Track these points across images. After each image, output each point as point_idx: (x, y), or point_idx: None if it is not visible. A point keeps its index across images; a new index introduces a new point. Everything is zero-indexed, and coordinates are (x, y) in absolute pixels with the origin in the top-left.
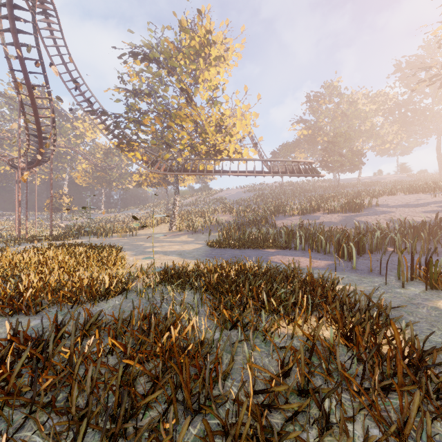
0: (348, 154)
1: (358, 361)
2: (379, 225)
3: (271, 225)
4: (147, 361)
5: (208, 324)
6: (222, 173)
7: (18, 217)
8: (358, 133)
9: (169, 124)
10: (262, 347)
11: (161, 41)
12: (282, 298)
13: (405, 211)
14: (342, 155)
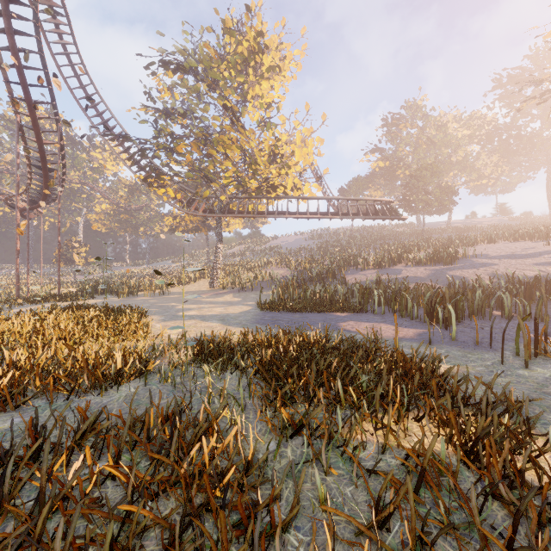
0: (436, 191)
1: (495, 499)
2: (480, 281)
3: (340, 281)
4: (164, 494)
5: (259, 426)
6: (277, 214)
7: (17, 270)
8: (447, 165)
9: (209, 152)
10: (340, 466)
11: (199, 47)
12: (363, 385)
13: (512, 263)
14: (428, 193)
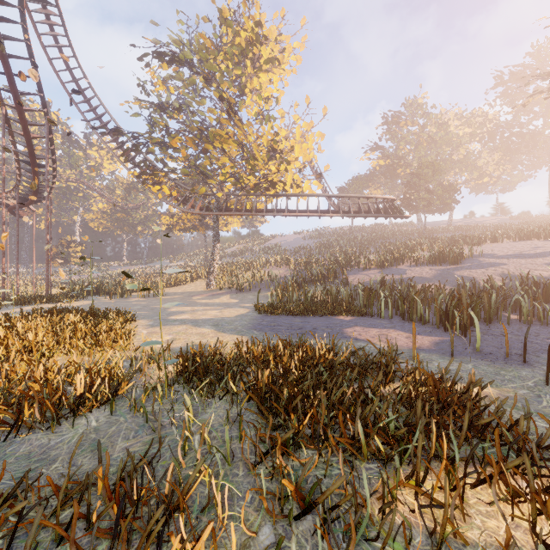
0: (437, 189)
1: None
2: (493, 282)
3: (342, 282)
4: None
5: (251, 492)
6: (276, 212)
7: (2, 270)
8: (449, 163)
9: (205, 147)
10: None
11: (195, 37)
12: (389, 425)
13: (522, 263)
14: (429, 191)
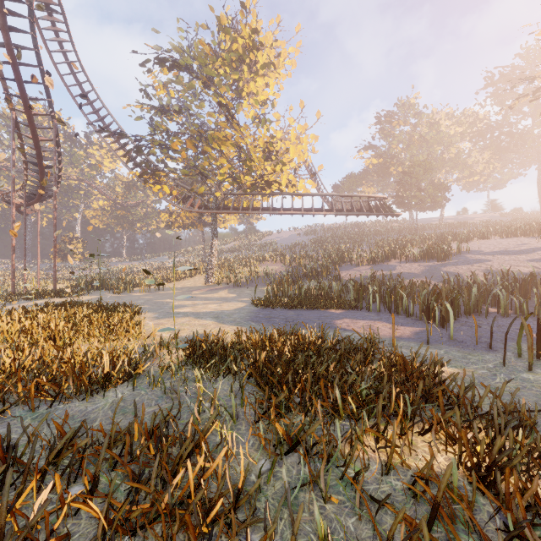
0: (428, 188)
1: (521, 540)
2: (475, 278)
3: (335, 277)
4: (144, 528)
5: (252, 439)
6: (272, 211)
7: (12, 267)
8: (440, 162)
9: (205, 149)
10: (340, 490)
11: (194, 44)
12: (362, 393)
13: (505, 260)
14: (421, 189)
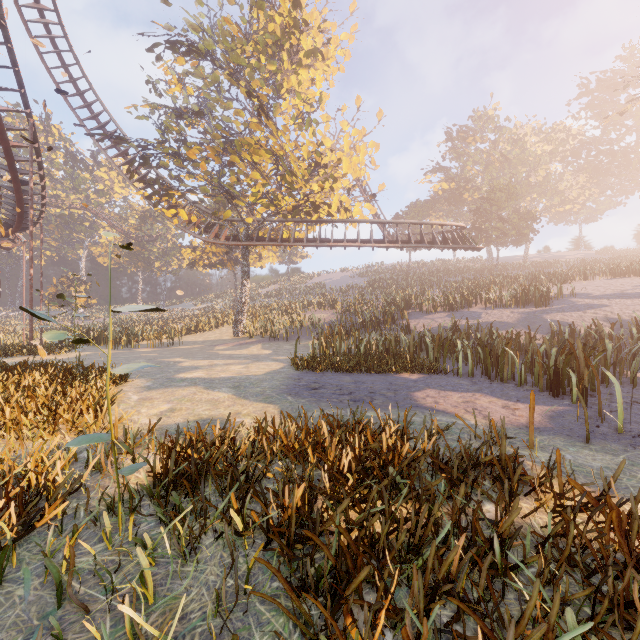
0: (513, 217)
1: None
2: (600, 328)
3: (403, 328)
4: None
5: None
6: (320, 242)
7: None
8: (525, 187)
9: (231, 159)
10: None
11: (217, 22)
12: None
13: (628, 304)
14: (503, 219)
